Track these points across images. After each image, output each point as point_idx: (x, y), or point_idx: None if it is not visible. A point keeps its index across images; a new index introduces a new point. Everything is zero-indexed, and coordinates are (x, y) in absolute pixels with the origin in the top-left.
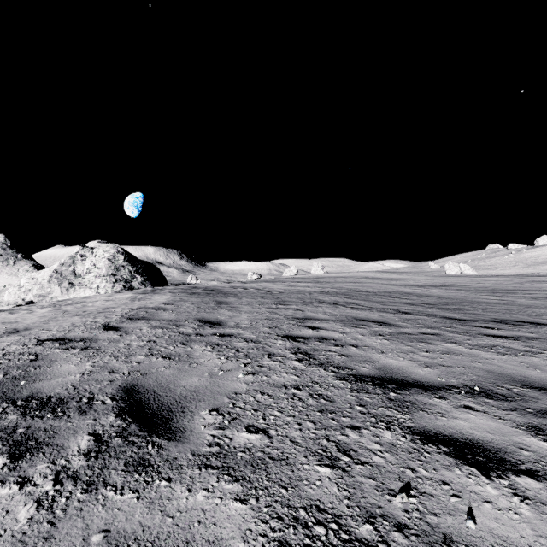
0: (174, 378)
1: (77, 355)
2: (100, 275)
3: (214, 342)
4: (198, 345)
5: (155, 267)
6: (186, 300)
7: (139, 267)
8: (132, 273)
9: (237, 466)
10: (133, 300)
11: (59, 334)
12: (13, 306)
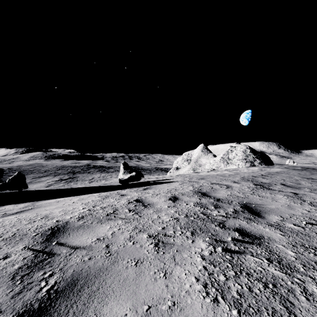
0: (295, 185)
1: (262, 179)
2: (239, 159)
3: (308, 182)
4: (302, 182)
5: (266, 155)
6: (291, 171)
7: (257, 155)
8: (254, 158)
9: (314, 193)
10: (261, 170)
11: (250, 175)
12: (209, 170)
